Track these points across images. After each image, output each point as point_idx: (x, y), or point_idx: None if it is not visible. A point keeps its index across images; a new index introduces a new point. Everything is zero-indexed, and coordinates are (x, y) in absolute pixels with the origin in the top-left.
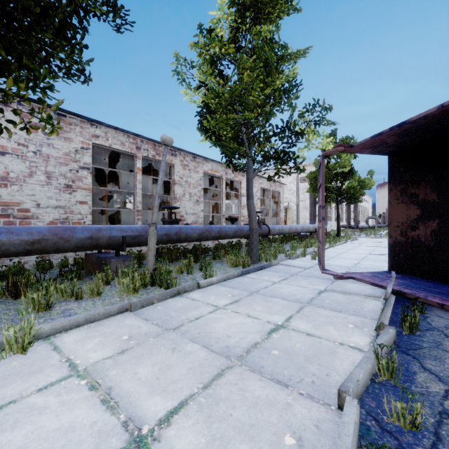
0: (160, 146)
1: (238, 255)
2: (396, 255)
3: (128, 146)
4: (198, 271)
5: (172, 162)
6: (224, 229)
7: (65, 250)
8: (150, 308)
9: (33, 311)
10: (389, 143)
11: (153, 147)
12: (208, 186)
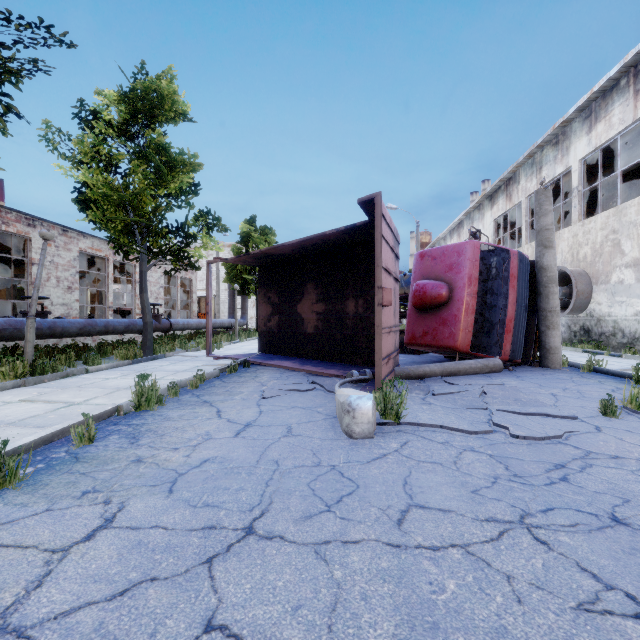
0: (9, 213)
1: (130, 349)
2: (262, 340)
3: None
4: (82, 365)
5: (30, 235)
6: (113, 324)
7: None
8: (44, 384)
9: None
10: (250, 261)
11: None
12: (84, 264)
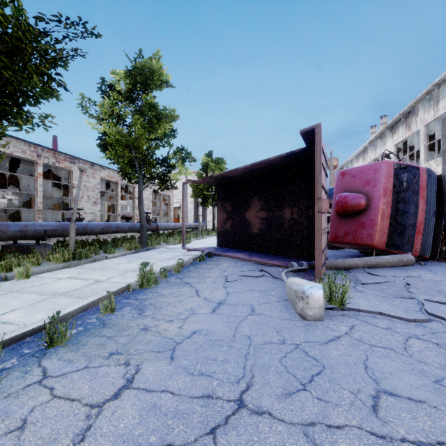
0: (60, 155)
1: (132, 243)
2: (220, 237)
3: (29, 154)
4: (103, 254)
5: (72, 169)
6: (121, 226)
7: (2, 239)
8: (80, 266)
9: (2, 272)
10: (212, 182)
11: (54, 155)
12: (103, 187)
